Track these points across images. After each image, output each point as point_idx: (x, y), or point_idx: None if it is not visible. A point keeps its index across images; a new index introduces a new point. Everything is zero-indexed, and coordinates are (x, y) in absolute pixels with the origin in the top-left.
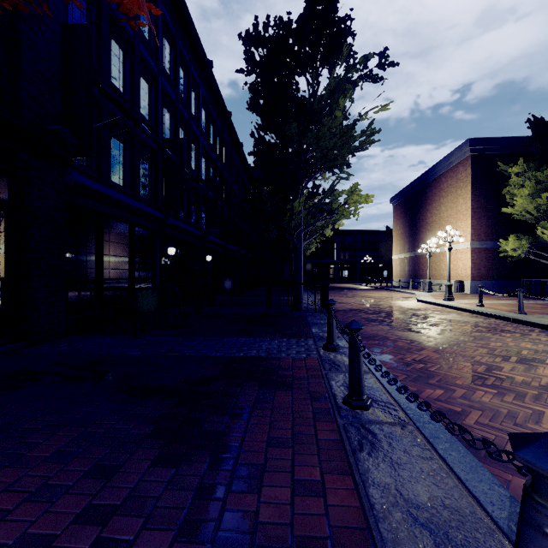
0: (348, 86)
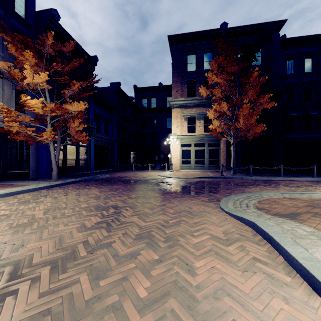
0: None
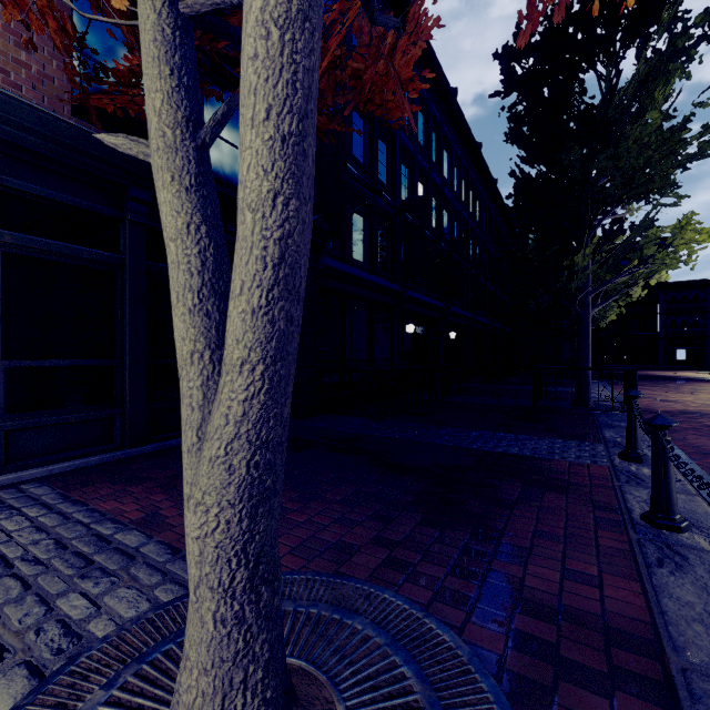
0: (674, 66)
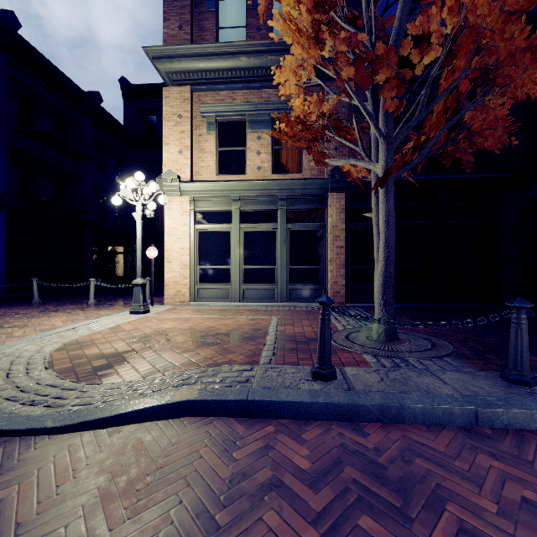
0: None
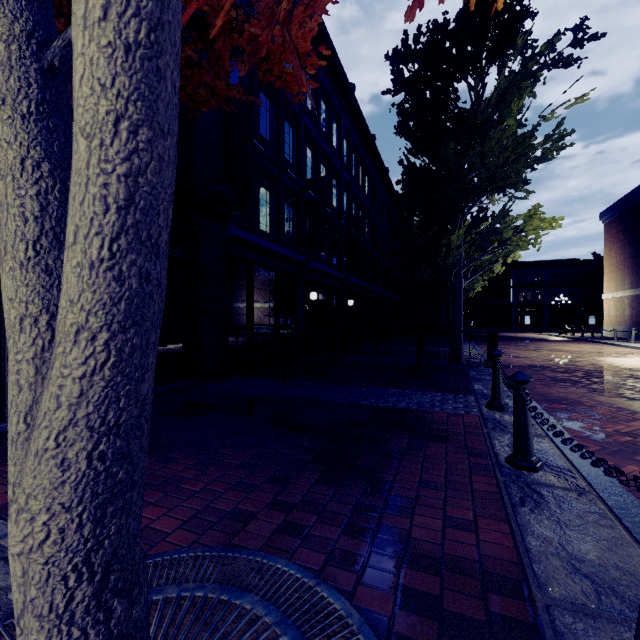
0: (525, 84)
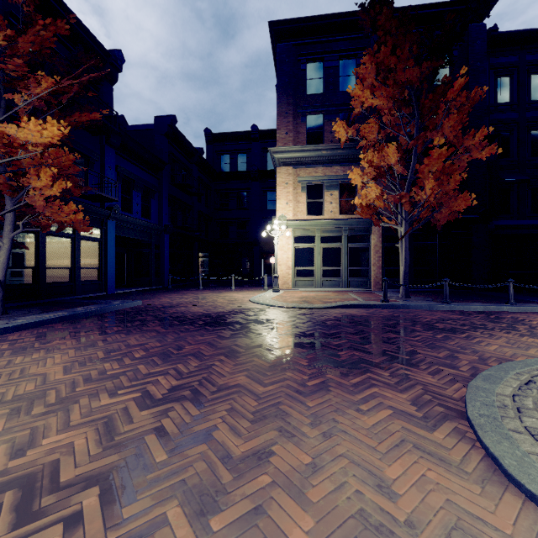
0: None
